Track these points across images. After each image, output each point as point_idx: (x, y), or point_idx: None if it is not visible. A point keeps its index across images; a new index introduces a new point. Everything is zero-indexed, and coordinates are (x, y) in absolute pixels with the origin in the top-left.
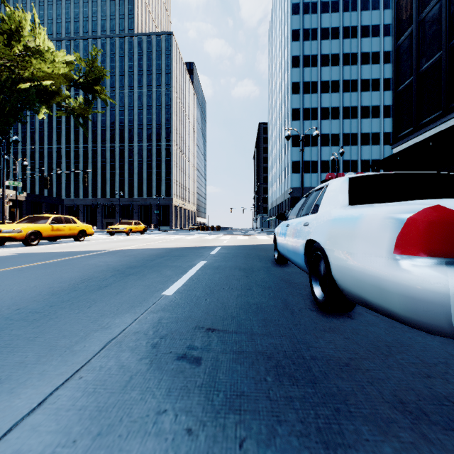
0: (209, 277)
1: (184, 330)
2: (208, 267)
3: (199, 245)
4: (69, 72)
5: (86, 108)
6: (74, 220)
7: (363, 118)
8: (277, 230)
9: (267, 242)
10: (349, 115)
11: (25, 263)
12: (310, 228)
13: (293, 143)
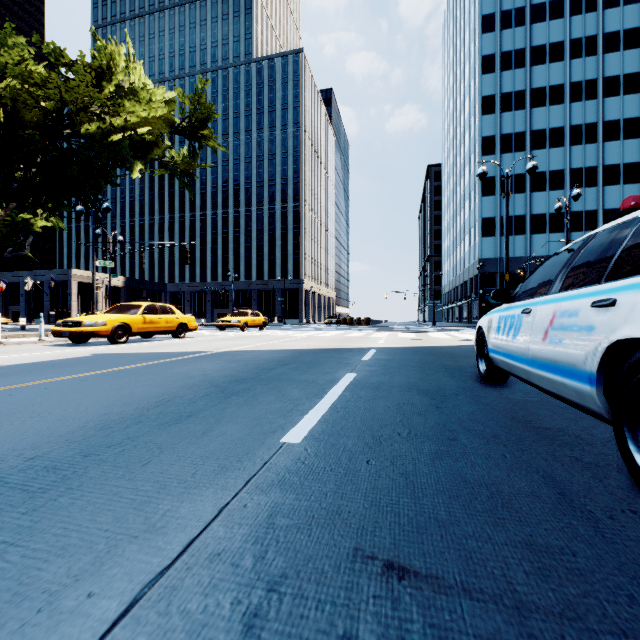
0: (366, 405)
1: (326, 564)
2: (362, 385)
3: (342, 345)
4: (170, 114)
5: (191, 161)
6: (173, 309)
7: (608, 141)
8: (488, 321)
9: (449, 342)
10: (581, 139)
11: (97, 369)
12: (626, 311)
13: (483, 190)
